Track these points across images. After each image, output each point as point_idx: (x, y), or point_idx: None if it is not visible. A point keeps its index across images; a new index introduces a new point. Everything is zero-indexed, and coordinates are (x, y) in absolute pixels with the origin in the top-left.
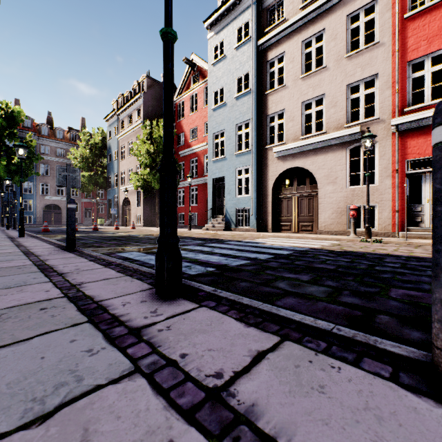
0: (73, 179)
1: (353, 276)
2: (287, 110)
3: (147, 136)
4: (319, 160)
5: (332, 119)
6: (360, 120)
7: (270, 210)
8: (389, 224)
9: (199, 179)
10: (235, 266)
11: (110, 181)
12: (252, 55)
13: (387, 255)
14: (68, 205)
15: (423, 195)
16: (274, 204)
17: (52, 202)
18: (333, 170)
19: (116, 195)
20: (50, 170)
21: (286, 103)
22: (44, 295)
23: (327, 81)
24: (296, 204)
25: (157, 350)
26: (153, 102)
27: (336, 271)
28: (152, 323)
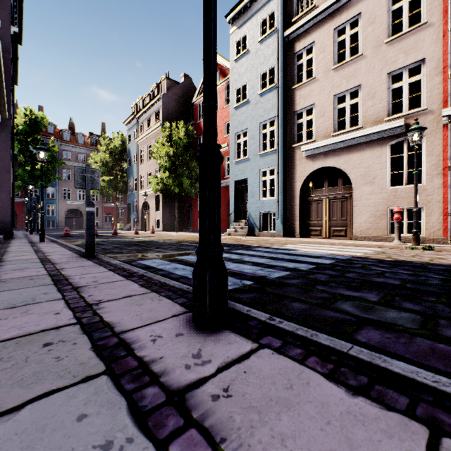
0: (92, 180)
1: (433, 296)
2: (317, 104)
3: (166, 138)
4: (354, 158)
5: (369, 113)
6: (403, 112)
7: (298, 213)
8: (439, 229)
9: None
10: (276, 278)
11: (130, 185)
12: (278, 48)
13: None
14: (87, 208)
15: None
16: (302, 207)
17: (74, 207)
18: (370, 169)
19: (135, 199)
20: (72, 175)
21: (316, 98)
22: (52, 320)
23: (363, 70)
24: (327, 206)
25: None
26: (172, 104)
27: (406, 288)
28: (199, 380)
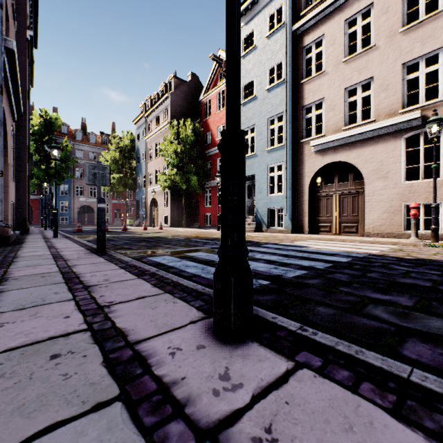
0: (103, 177)
1: None
2: (327, 98)
3: (174, 136)
4: (366, 153)
5: (383, 105)
6: (420, 103)
7: (306, 209)
8: None
9: None
10: (293, 278)
11: (139, 182)
12: (286, 42)
13: None
14: (98, 204)
15: None
16: (311, 203)
17: (86, 204)
18: (384, 163)
19: (144, 196)
20: (84, 173)
21: (326, 91)
22: (61, 325)
23: (376, 61)
24: (337, 202)
25: None
26: (180, 102)
27: (440, 291)
28: (232, 413)
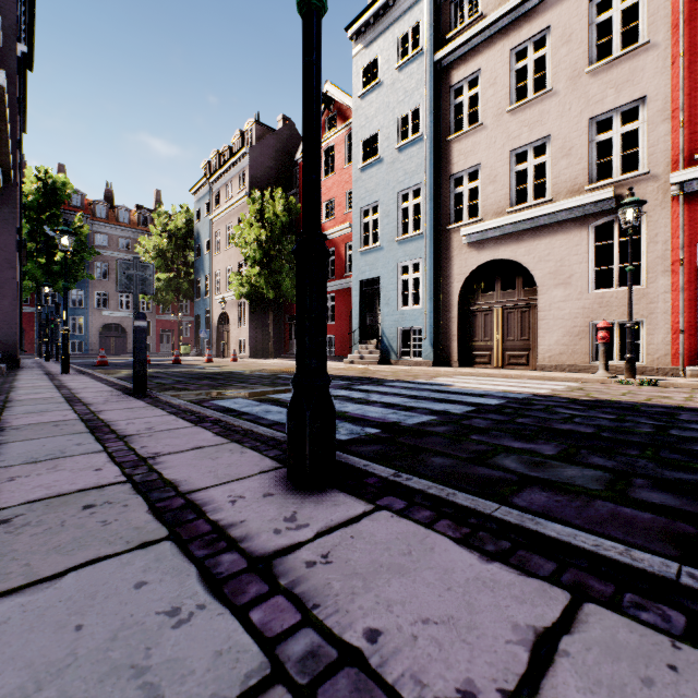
0: (143, 280)
1: (636, 448)
2: (485, 165)
3: (256, 215)
4: (540, 247)
5: (563, 178)
6: (614, 177)
7: (455, 330)
8: (666, 354)
9: (337, 283)
10: (414, 425)
11: (199, 287)
12: (425, 78)
13: (679, 408)
14: (135, 322)
15: None
16: (462, 321)
17: (113, 320)
18: (564, 263)
19: (208, 308)
20: (110, 271)
21: (484, 154)
22: (92, 477)
23: (553, 113)
24: (500, 320)
25: (312, 617)
26: (265, 162)
27: (600, 438)
28: (291, 546)
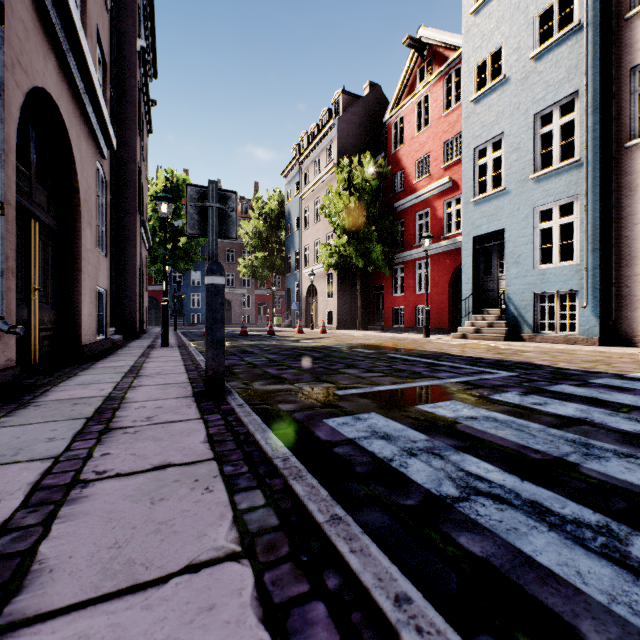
0: (222, 217)
1: None
2: None
3: (343, 184)
4: None
5: None
6: None
7: None
8: None
9: (433, 246)
10: None
11: (290, 262)
12: None
13: None
14: (206, 278)
15: None
16: None
17: None
18: None
19: (297, 282)
20: (219, 254)
21: None
22: None
23: None
24: None
25: None
26: (352, 131)
27: None
28: None
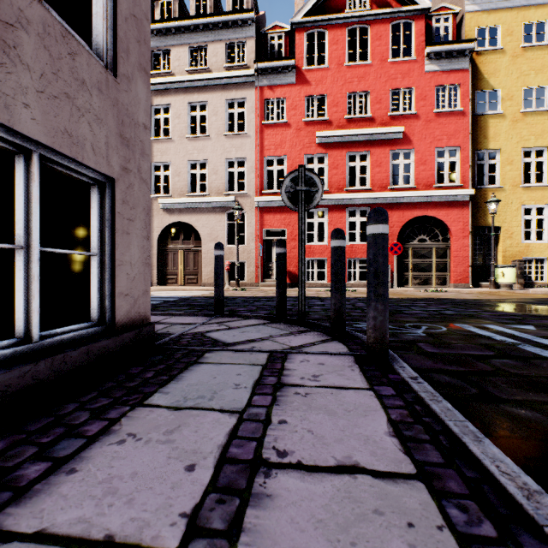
0: None
1: (212, 306)
2: (174, 163)
3: None
4: (203, 219)
5: (214, 185)
6: (235, 191)
7: (155, 263)
8: (253, 277)
9: None
10: None
11: None
12: None
13: (241, 296)
14: None
15: (273, 255)
16: (160, 257)
17: None
18: (215, 229)
19: None
20: None
21: (173, 157)
22: None
23: (210, 149)
24: (183, 257)
25: None
26: None
27: (205, 305)
28: None
